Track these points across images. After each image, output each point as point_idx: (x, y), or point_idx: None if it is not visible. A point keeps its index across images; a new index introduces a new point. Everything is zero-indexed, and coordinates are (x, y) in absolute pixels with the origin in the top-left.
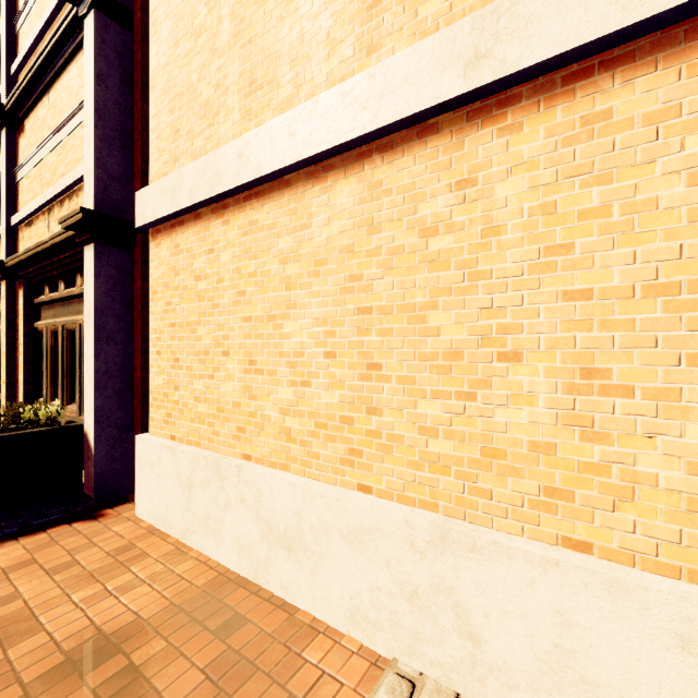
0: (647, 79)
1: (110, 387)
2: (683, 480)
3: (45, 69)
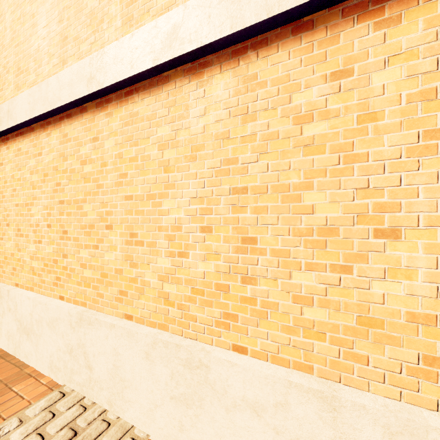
0: (148, 99)
1: None
2: (157, 283)
3: None
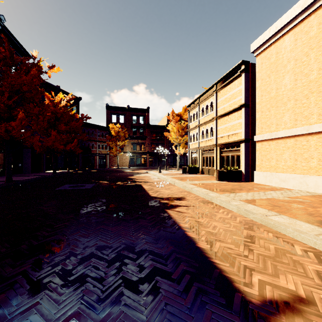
0: None
1: (246, 165)
2: None
3: (229, 112)
